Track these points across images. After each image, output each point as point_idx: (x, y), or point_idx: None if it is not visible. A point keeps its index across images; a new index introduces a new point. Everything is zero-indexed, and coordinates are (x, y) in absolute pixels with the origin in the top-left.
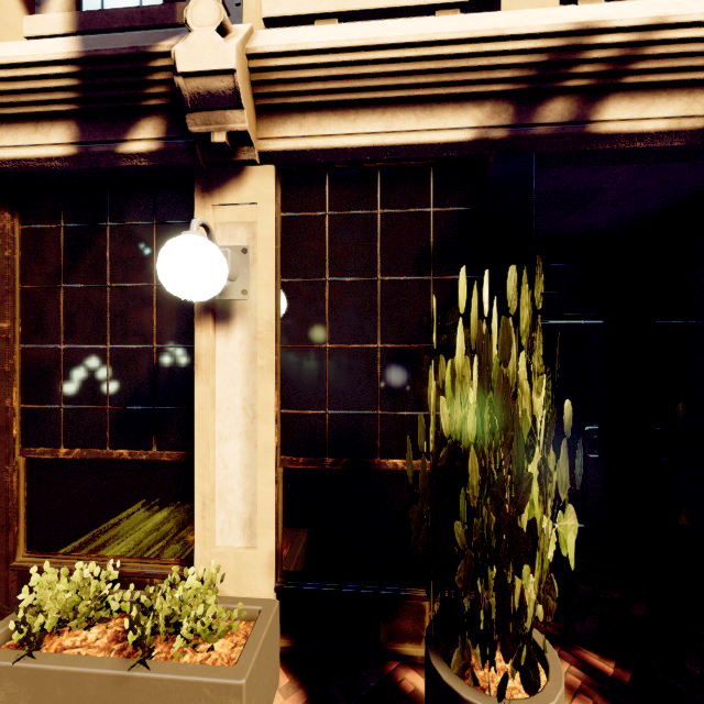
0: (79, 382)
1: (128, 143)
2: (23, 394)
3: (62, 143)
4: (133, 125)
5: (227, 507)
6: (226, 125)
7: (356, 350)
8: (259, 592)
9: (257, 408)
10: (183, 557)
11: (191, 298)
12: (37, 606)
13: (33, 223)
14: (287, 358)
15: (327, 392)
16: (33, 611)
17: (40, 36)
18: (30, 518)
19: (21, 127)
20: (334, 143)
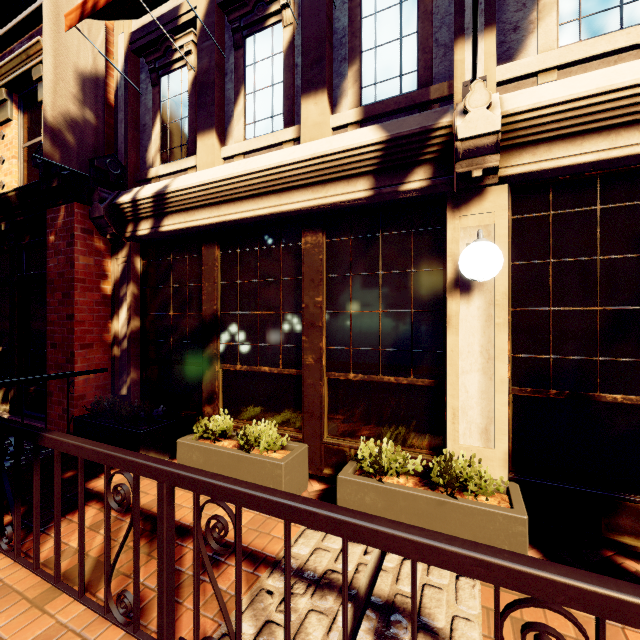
0: (361, 333)
1: (406, 184)
2: (327, 340)
3: (364, 190)
4: (410, 173)
5: (467, 419)
6: (483, 165)
7: (577, 311)
8: (496, 478)
9: (495, 352)
10: (430, 449)
11: (482, 279)
12: (363, 460)
13: (333, 238)
14: (516, 317)
15: (550, 342)
16: (373, 459)
17: (339, 126)
18: (330, 414)
19: (339, 183)
20: (563, 163)
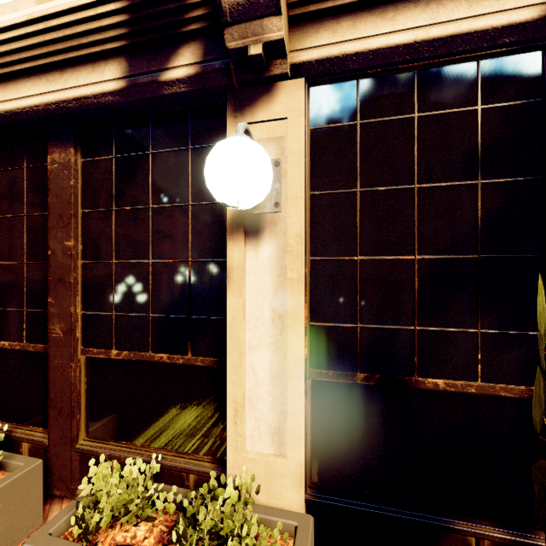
0: (127, 292)
1: (169, 71)
2: (84, 302)
3: (114, 79)
4: (173, 54)
5: (256, 414)
6: (262, 36)
7: (390, 262)
8: (289, 502)
9: (287, 320)
10: (214, 455)
11: (238, 204)
12: (94, 496)
13: (91, 156)
14: (316, 270)
15: (358, 305)
16: (90, 505)
17: None
18: (89, 408)
19: (82, 69)
20: (371, 45)
